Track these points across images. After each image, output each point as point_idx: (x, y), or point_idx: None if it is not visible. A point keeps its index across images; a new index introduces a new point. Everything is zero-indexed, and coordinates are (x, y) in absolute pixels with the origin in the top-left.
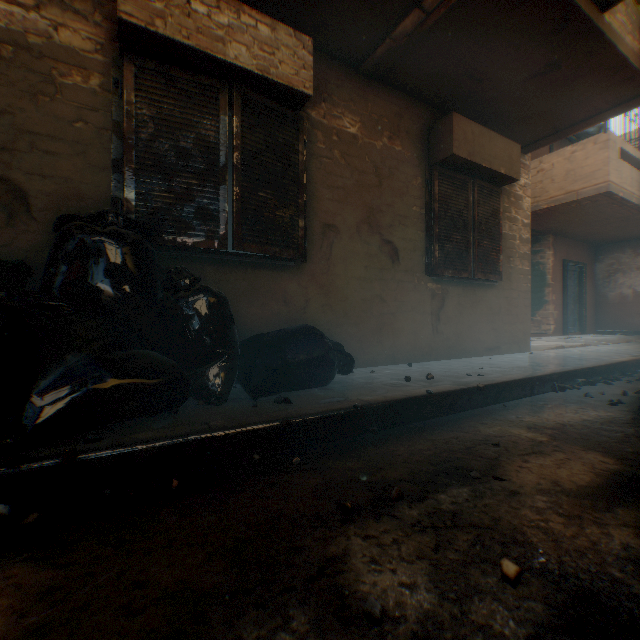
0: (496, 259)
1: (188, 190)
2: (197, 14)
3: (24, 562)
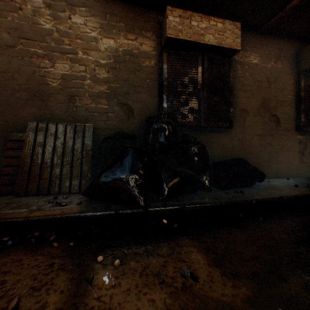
0: None
1: (186, 101)
2: (193, 26)
3: (187, 239)
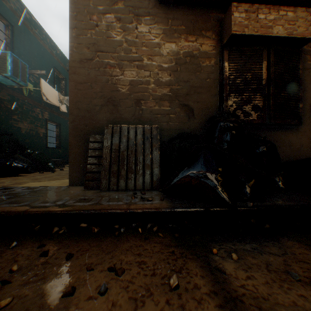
0: None
1: (248, 98)
2: (260, 19)
3: (289, 240)
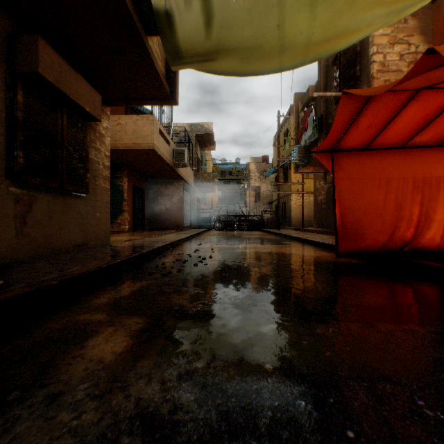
0: (85, 176)
1: None
2: None
3: None
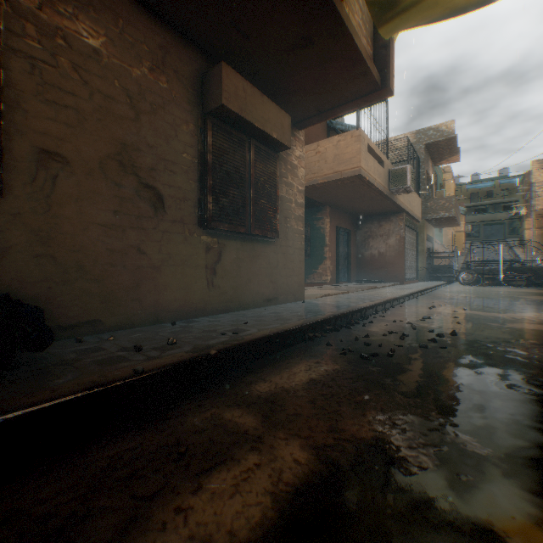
0: (273, 218)
1: None
2: None
3: None
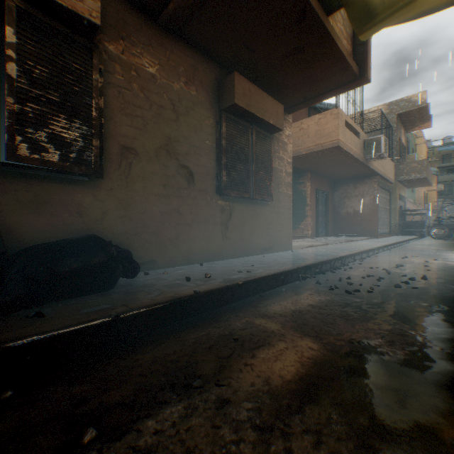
0: (269, 185)
1: None
2: None
3: None
